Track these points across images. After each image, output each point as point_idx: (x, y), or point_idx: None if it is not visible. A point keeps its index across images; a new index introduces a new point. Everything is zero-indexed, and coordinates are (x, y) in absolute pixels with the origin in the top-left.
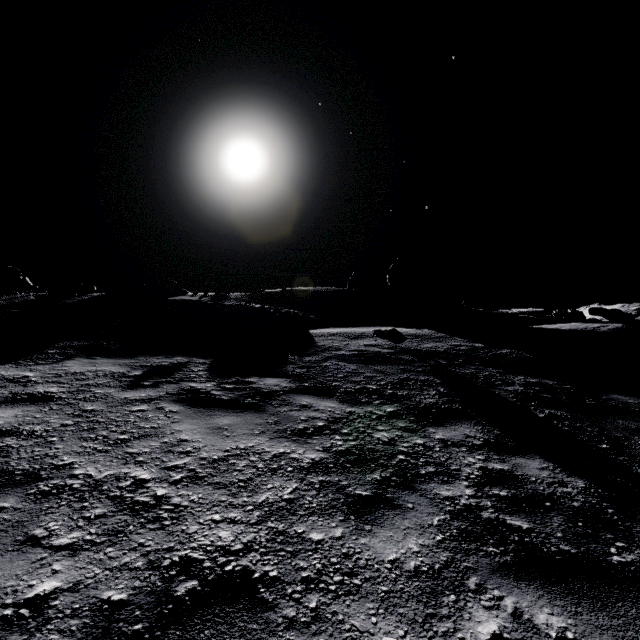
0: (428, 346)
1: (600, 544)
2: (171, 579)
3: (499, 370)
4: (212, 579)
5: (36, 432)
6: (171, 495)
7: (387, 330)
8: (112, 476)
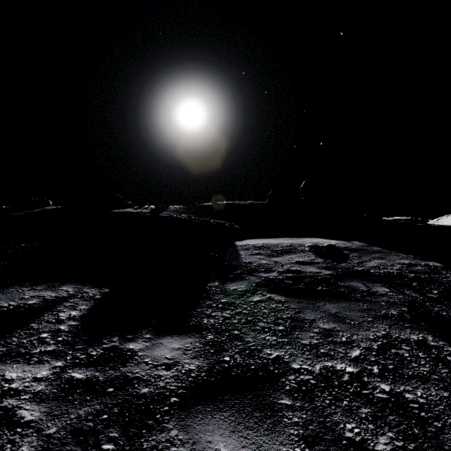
0: (373, 265)
1: None
2: None
3: None
4: None
5: None
6: None
7: (323, 246)
8: None
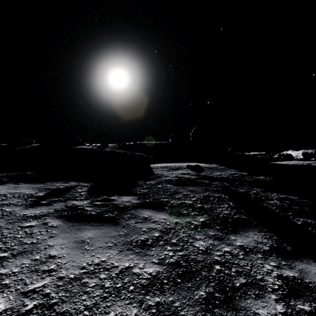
0: (217, 174)
1: None
2: None
3: (261, 189)
4: None
5: None
6: None
7: (194, 165)
8: None
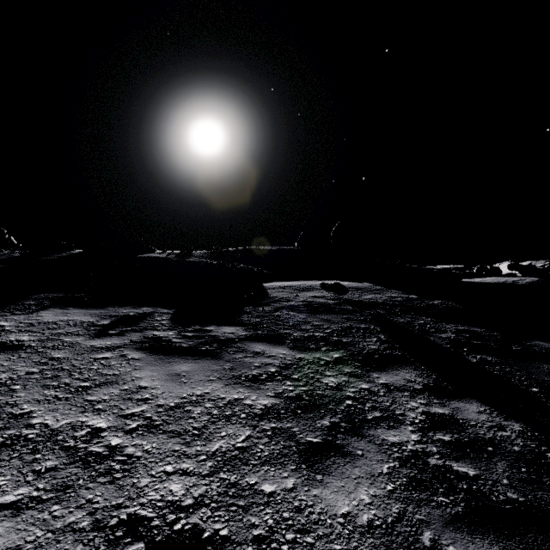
0: (368, 297)
1: (546, 491)
2: (116, 542)
3: (432, 319)
4: (160, 541)
5: (1, 380)
6: (125, 445)
7: (332, 283)
8: (69, 425)
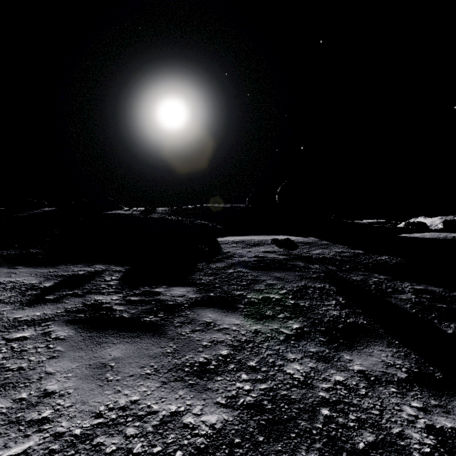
0: (316, 252)
1: None
2: None
3: (385, 276)
4: None
5: None
6: None
7: (282, 239)
8: None
